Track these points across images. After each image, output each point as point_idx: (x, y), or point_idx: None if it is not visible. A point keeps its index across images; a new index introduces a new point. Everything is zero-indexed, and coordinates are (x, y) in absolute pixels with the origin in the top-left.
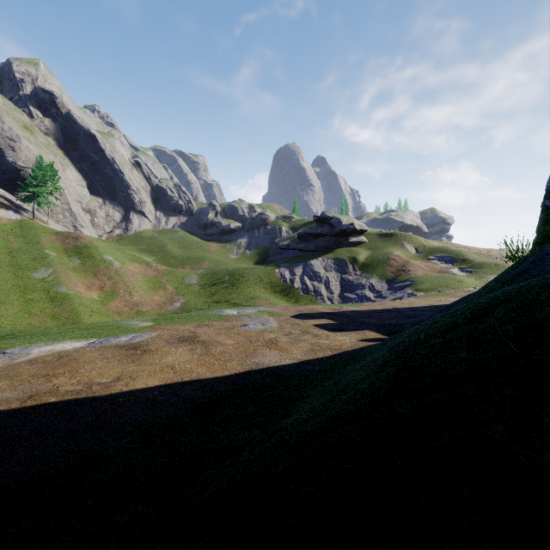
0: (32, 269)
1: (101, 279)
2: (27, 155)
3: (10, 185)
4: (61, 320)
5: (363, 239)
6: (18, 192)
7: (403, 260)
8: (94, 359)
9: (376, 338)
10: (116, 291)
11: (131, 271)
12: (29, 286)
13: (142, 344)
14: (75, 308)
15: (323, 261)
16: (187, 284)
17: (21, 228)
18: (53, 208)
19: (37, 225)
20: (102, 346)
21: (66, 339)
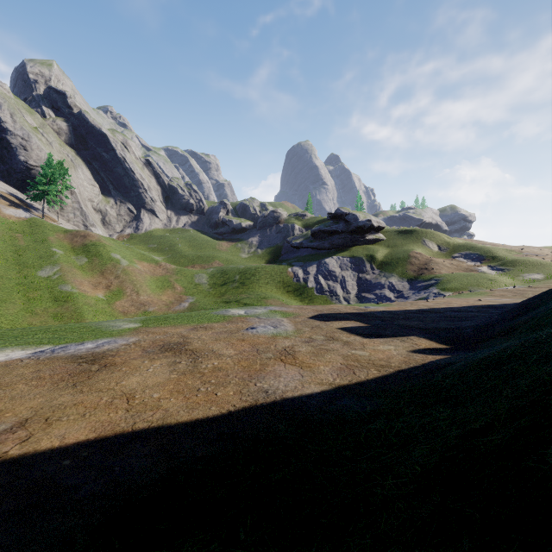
0: (37, 267)
1: (108, 278)
2: (38, 154)
3: (22, 184)
4: (63, 320)
5: (380, 236)
6: (30, 192)
7: (425, 258)
8: (17, 380)
9: (433, 348)
10: (123, 290)
11: (139, 269)
12: (33, 285)
13: (108, 354)
14: (78, 308)
15: (338, 260)
16: (197, 283)
17: (30, 226)
18: (64, 207)
19: (46, 223)
20: (49, 357)
21: (11, 345)
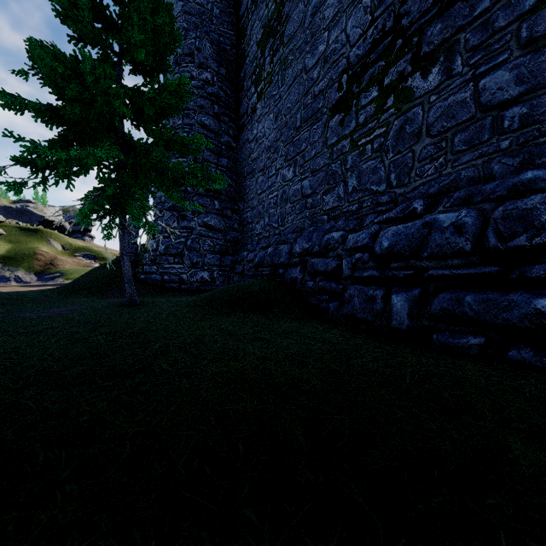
0: None
1: None
2: None
3: None
4: None
5: None
6: None
7: (51, 256)
8: None
9: None
10: None
11: None
12: None
13: None
14: None
15: None
16: None
17: None
18: None
19: None
20: None
21: None
